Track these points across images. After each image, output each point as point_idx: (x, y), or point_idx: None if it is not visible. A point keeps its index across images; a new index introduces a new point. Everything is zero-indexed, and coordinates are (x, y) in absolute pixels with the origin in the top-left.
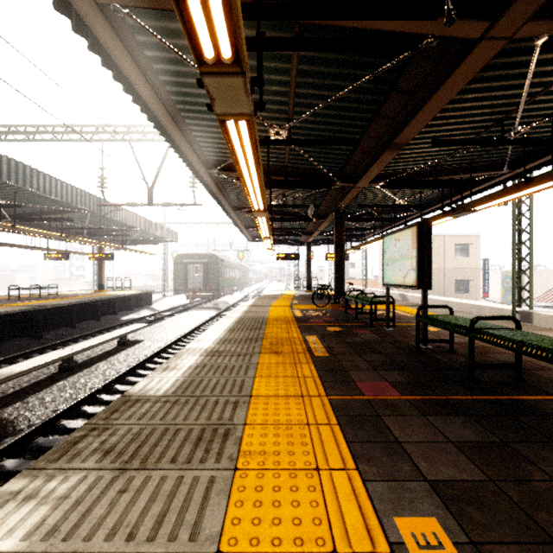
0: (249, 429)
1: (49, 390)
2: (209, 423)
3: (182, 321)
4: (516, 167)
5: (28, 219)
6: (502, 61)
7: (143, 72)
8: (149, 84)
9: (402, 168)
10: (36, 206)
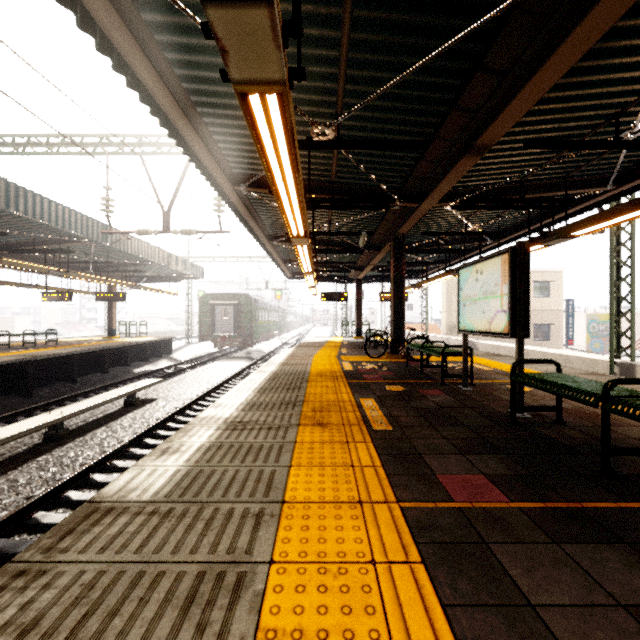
0: (276, 574)
1: (26, 469)
2: (213, 560)
3: (207, 375)
4: (622, 182)
5: (19, 250)
6: (632, 24)
7: (140, 43)
8: (149, 59)
9: (478, 183)
10: (27, 234)
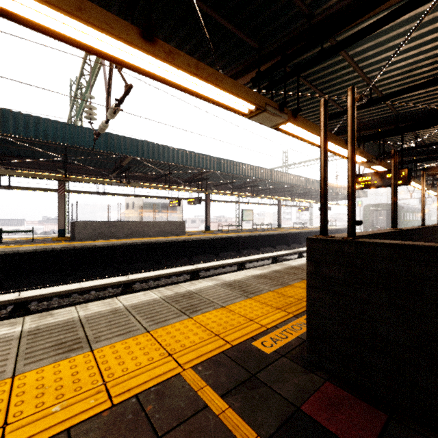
0: None
1: None
2: None
3: None
4: None
5: (302, 195)
6: None
7: None
8: None
9: None
10: (309, 191)
